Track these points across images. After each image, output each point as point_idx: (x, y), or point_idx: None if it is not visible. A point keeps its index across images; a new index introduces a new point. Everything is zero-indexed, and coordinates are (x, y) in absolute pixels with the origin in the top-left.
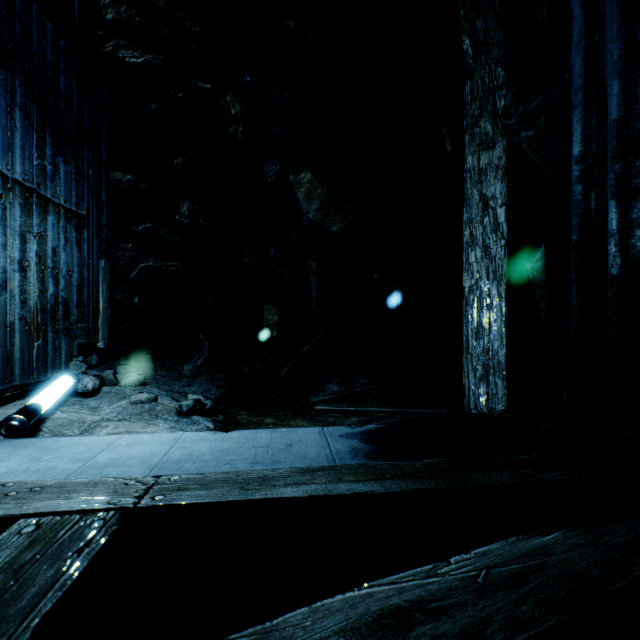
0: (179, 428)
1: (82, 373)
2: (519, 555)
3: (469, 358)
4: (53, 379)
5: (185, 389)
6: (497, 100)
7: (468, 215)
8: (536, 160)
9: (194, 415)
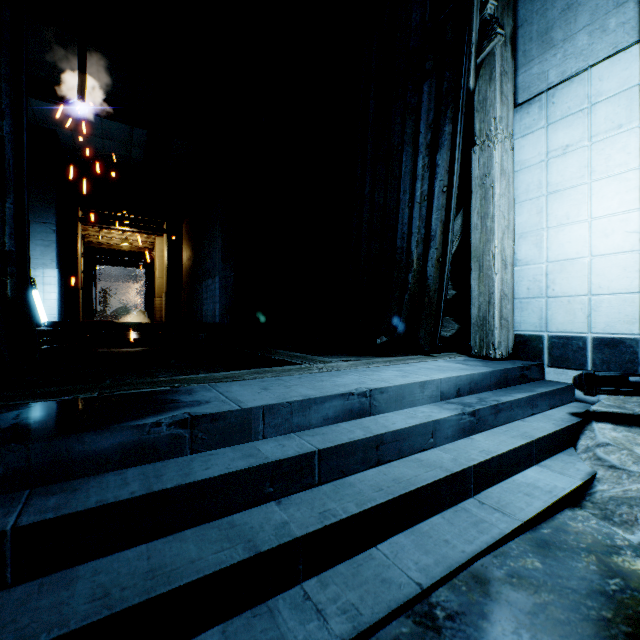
0: None
1: None
2: None
3: None
4: None
5: None
6: None
7: None
8: None
9: None
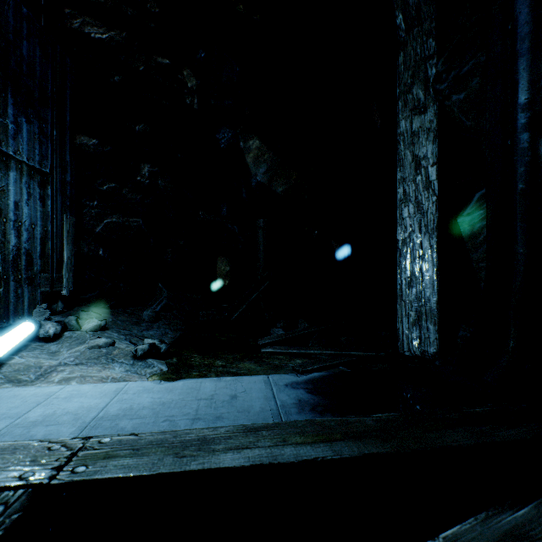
0: (134, 371)
1: (46, 319)
2: (495, 540)
3: (403, 305)
4: (15, 325)
5: (144, 333)
6: (428, 68)
7: (401, 174)
8: (466, 121)
9: (149, 358)
